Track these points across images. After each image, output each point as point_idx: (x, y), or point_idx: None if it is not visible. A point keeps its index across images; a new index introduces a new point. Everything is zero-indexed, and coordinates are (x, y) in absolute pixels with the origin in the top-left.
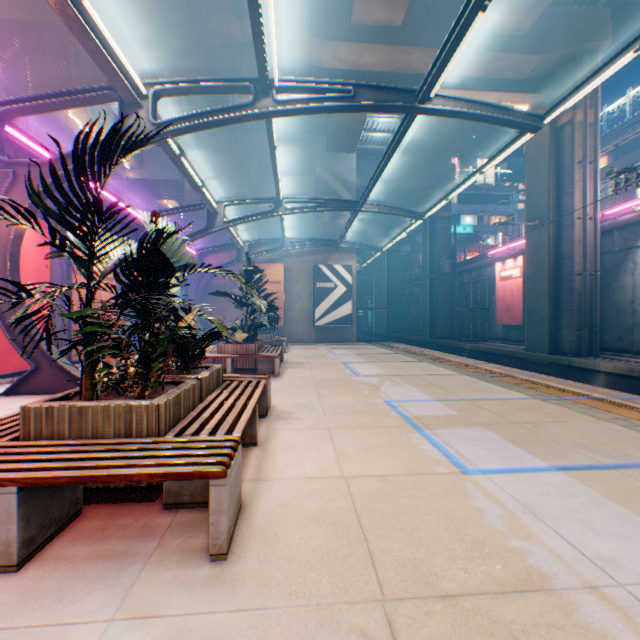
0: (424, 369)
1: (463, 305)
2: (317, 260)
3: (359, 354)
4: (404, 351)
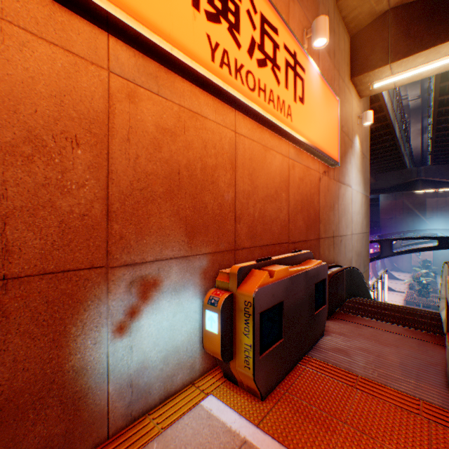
0: None
1: None
2: None
3: None
4: None
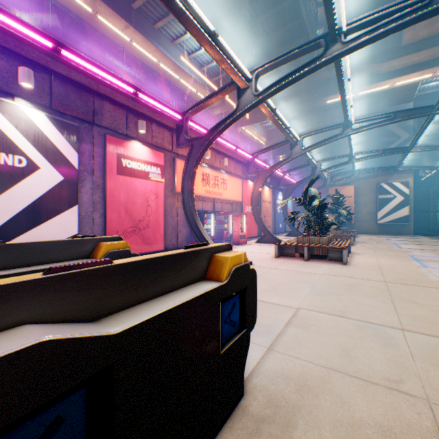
0: None
1: None
2: (378, 180)
3: (408, 241)
4: None
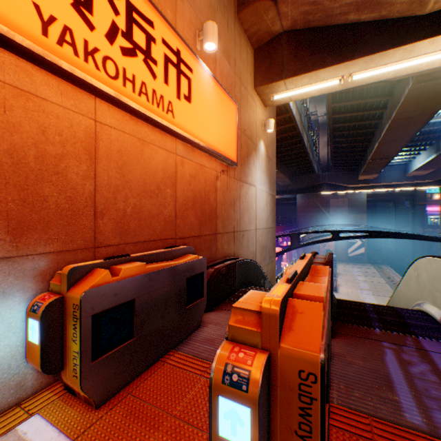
0: (377, 280)
1: (432, 248)
2: None
3: (362, 271)
4: (381, 271)
